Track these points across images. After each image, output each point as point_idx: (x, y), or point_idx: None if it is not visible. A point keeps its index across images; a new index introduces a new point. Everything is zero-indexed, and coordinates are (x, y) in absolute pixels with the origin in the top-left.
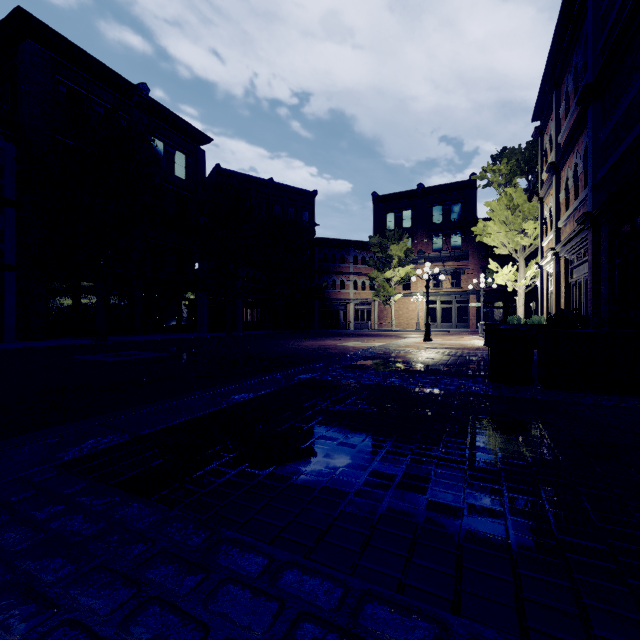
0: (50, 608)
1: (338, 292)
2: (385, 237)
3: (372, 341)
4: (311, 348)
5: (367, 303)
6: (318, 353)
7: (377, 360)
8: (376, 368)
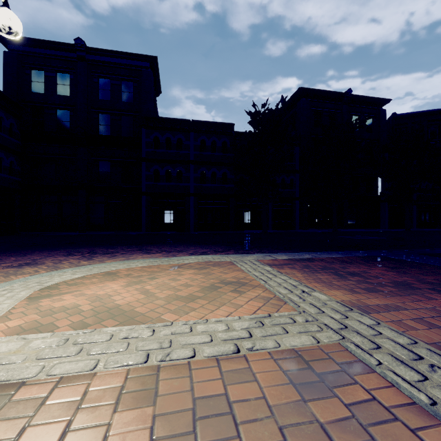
0: None
1: None
2: None
3: None
4: None
5: None
6: None
7: None
8: None
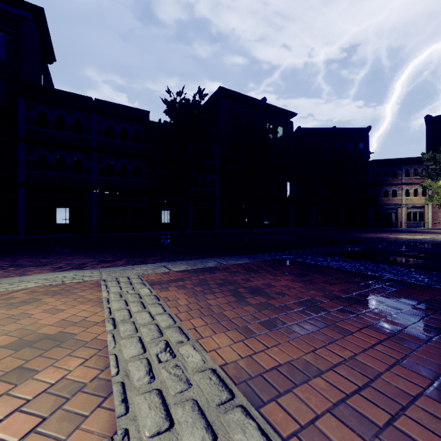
0: (349, 263)
1: (390, 199)
2: (439, 152)
3: (423, 235)
4: (372, 237)
5: (419, 207)
6: (379, 240)
7: (424, 244)
8: (422, 246)
